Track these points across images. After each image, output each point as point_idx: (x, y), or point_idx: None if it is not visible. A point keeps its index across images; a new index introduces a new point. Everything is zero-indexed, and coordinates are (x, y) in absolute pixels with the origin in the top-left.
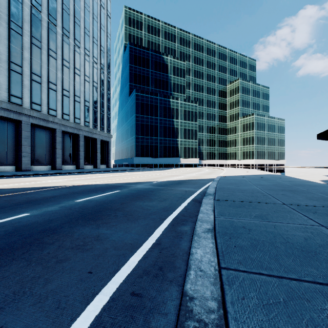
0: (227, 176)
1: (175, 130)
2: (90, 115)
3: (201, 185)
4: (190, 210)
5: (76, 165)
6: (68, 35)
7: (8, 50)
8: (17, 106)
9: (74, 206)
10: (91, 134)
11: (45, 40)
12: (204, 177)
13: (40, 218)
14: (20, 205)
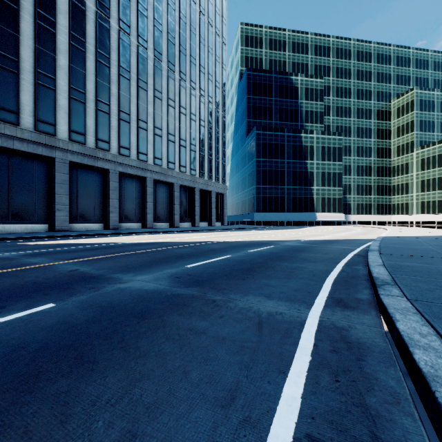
0: (392, 236)
1: (309, 176)
2: (205, 164)
3: (359, 245)
4: (357, 260)
5: (191, 223)
6: (184, 78)
7: (137, 108)
8: (143, 163)
9: (253, 253)
10: (206, 186)
11: (165, 90)
12: (358, 237)
13: (243, 258)
14: (213, 252)
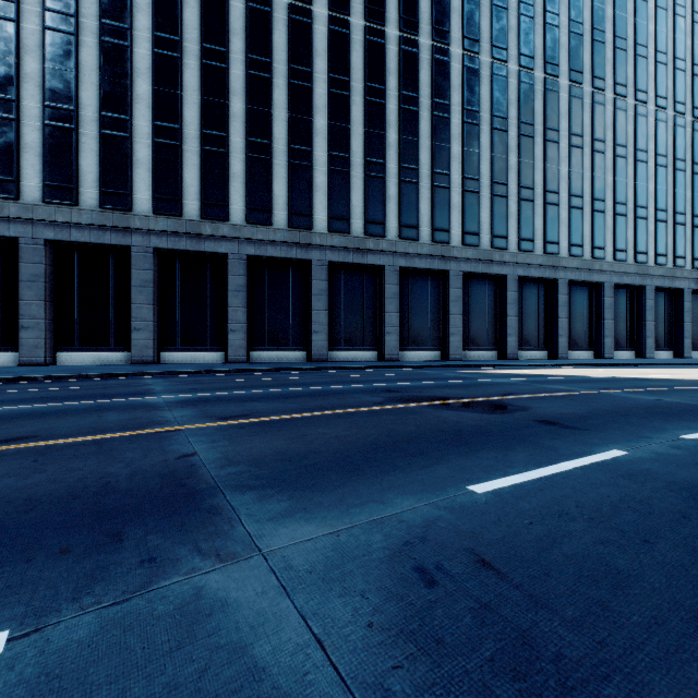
0: None
1: None
2: (668, 239)
3: None
4: None
5: (634, 351)
6: (623, 92)
7: (543, 176)
8: (552, 258)
9: None
10: (670, 281)
11: (587, 128)
12: None
13: None
14: None
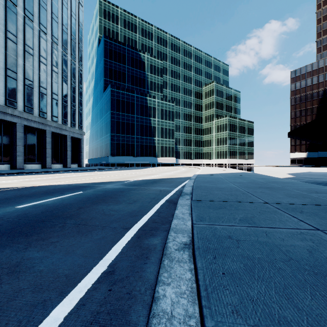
0: (203, 174)
1: (152, 129)
2: (59, 109)
3: (177, 184)
4: (163, 214)
5: (41, 164)
6: (31, 18)
7: None
8: None
9: (9, 214)
10: (61, 130)
11: (2, 20)
12: (180, 176)
13: None
14: None
